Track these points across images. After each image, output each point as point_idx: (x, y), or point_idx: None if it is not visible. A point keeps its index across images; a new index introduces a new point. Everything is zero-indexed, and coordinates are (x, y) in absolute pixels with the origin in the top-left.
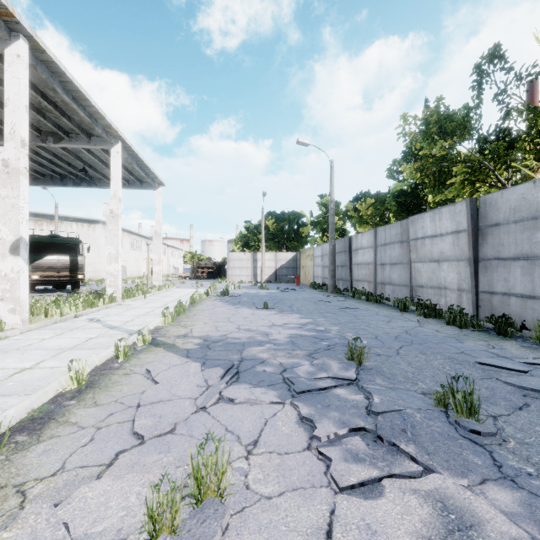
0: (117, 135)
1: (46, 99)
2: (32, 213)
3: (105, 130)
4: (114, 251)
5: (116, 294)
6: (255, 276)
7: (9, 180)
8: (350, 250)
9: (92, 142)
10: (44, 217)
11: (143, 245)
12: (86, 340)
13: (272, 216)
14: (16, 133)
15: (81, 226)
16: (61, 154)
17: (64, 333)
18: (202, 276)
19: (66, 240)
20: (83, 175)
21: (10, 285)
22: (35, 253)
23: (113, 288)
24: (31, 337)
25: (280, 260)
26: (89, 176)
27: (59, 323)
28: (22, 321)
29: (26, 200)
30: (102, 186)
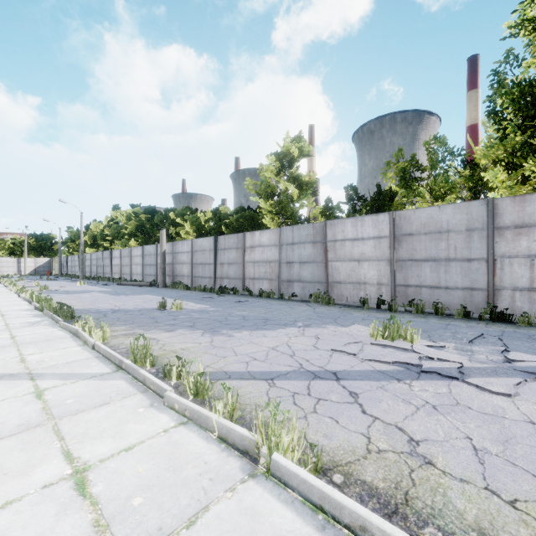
0: None
1: None
2: None
3: None
4: None
5: None
6: (20, 271)
7: None
8: (67, 261)
9: None
10: None
11: None
12: None
13: (33, 237)
14: None
15: None
16: None
17: None
18: None
19: None
20: None
21: None
22: None
23: None
24: None
25: (39, 262)
26: None
27: None
28: None
29: None
30: None
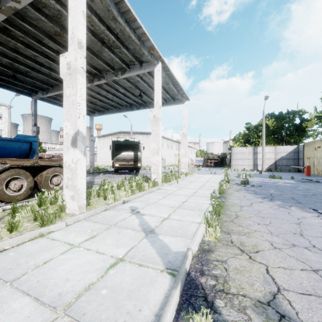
0: (158, 56)
1: (111, 32)
2: (122, 132)
3: (150, 53)
4: (156, 147)
5: (157, 179)
6: (255, 165)
7: (71, 80)
8: None
9: (142, 67)
10: (127, 133)
11: (174, 146)
12: (107, 268)
13: (271, 116)
14: (74, 36)
15: (143, 136)
16: (128, 87)
17: (98, 235)
18: (210, 165)
19: (132, 142)
20: (141, 101)
21: (71, 174)
22: (117, 151)
23: (155, 174)
24: (66, 238)
25: (280, 152)
26: (144, 102)
27: (107, 211)
28: (79, 207)
29: (83, 97)
30: (151, 107)
